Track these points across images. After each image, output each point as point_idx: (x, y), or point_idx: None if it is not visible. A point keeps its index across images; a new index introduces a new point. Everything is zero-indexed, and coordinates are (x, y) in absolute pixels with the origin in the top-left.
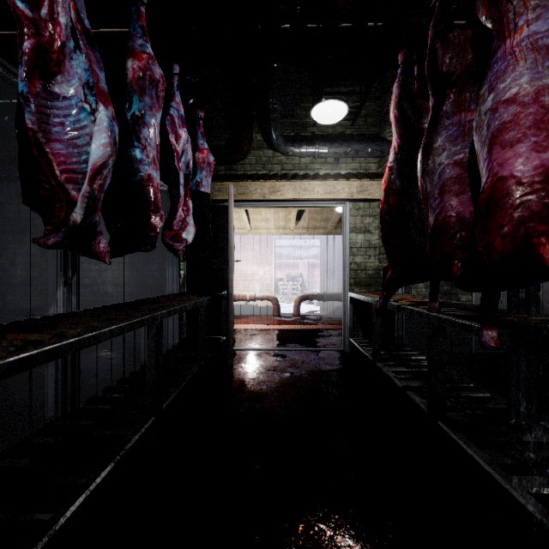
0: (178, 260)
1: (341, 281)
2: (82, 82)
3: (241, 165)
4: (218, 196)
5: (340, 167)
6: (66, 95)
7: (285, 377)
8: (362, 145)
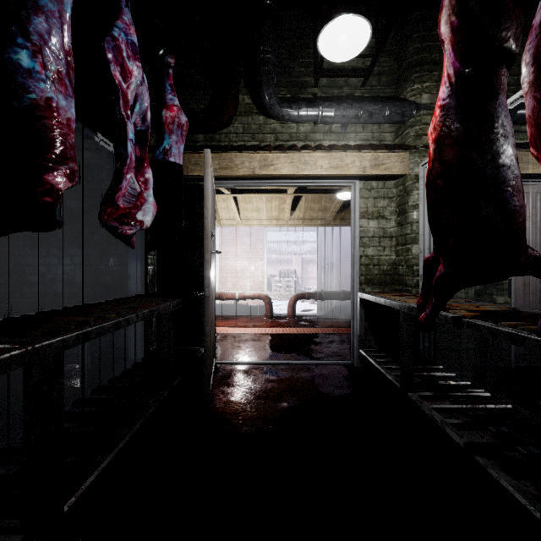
0: (145, 252)
1: (341, 278)
2: None
3: (225, 135)
4: (195, 171)
5: (347, 138)
6: None
7: (280, 411)
8: (377, 106)
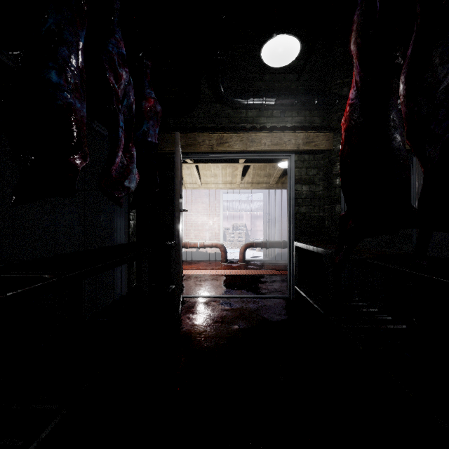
0: (128, 210)
1: (282, 230)
2: None
3: (190, 119)
4: (166, 148)
5: (285, 121)
6: None
7: (233, 331)
8: (308, 97)
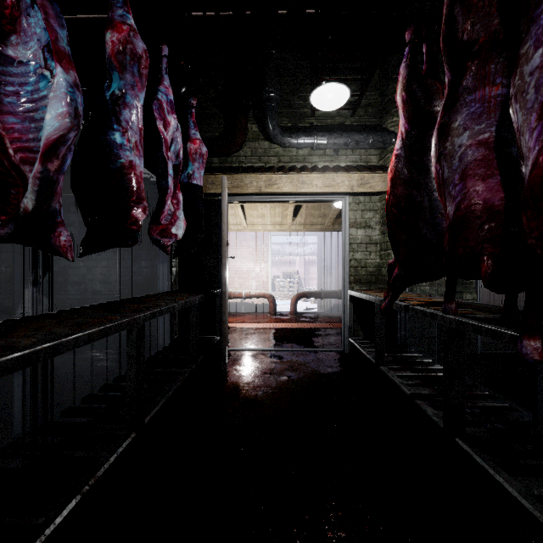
0: (170, 256)
1: (339, 278)
2: (42, 44)
3: (236, 158)
4: (211, 190)
5: (339, 160)
6: (23, 59)
7: (282, 381)
8: (363, 135)
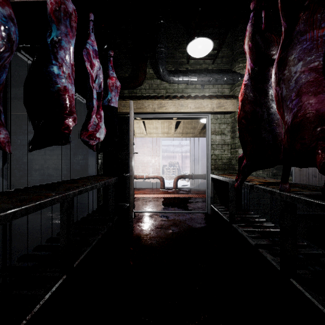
0: (97, 152)
1: (203, 167)
2: None
3: (139, 90)
4: (123, 110)
5: (204, 91)
6: None
7: (168, 234)
8: (220, 75)
